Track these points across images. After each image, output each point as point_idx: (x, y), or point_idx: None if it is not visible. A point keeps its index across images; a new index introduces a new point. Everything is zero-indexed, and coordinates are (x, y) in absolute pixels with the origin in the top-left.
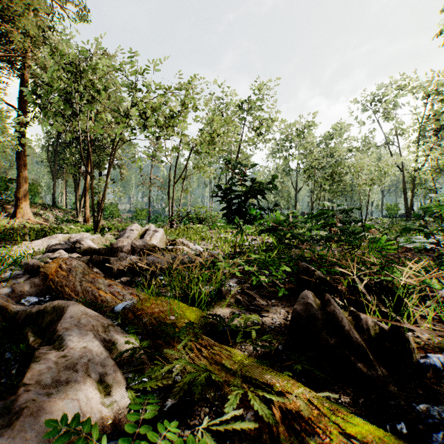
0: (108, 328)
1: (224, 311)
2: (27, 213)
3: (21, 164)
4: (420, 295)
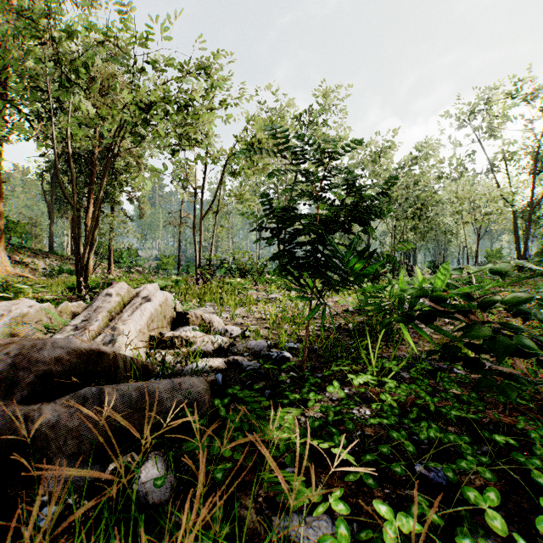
0: None
1: None
2: (2, 261)
3: None
4: None
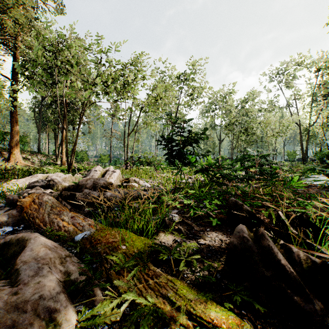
0: (65, 259)
1: (168, 239)
2: (18, 157)
3: (13, 121)
4: (328, 225)
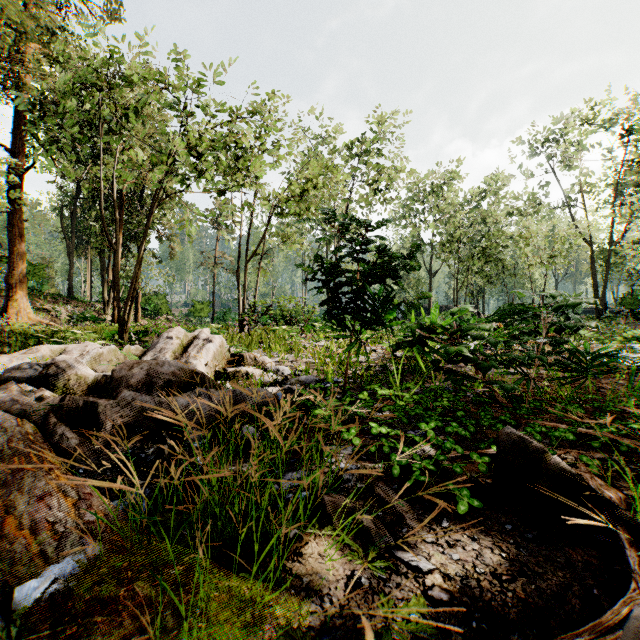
0: None
1: (330, 576)
2: (24, 308)
3: (15, 234)
4: None
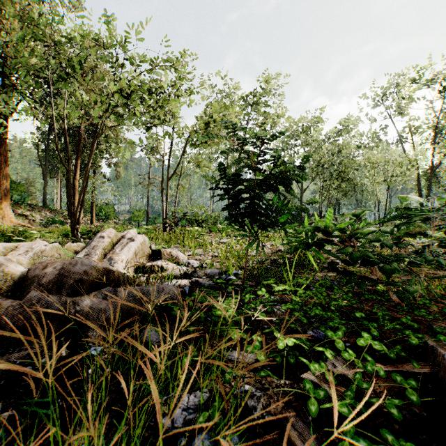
0: None
1: None
2: (8, 214)
3: (1, 160)
4: None
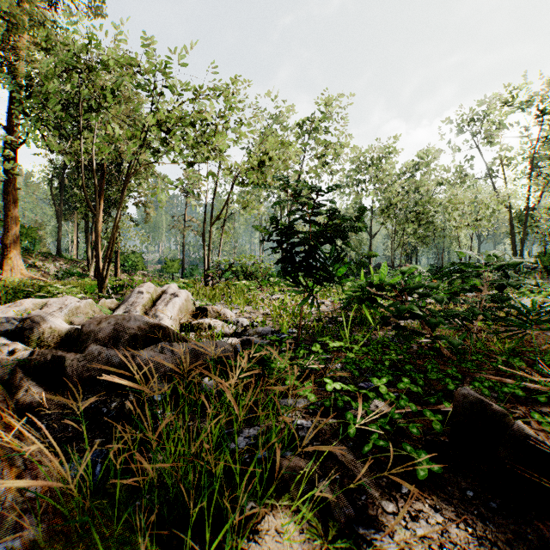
0: None
1: None
2: (18, 265)
3: (9, 200)
4: None
